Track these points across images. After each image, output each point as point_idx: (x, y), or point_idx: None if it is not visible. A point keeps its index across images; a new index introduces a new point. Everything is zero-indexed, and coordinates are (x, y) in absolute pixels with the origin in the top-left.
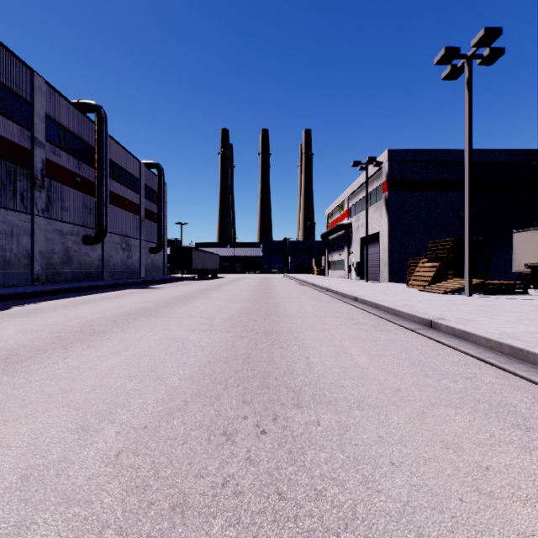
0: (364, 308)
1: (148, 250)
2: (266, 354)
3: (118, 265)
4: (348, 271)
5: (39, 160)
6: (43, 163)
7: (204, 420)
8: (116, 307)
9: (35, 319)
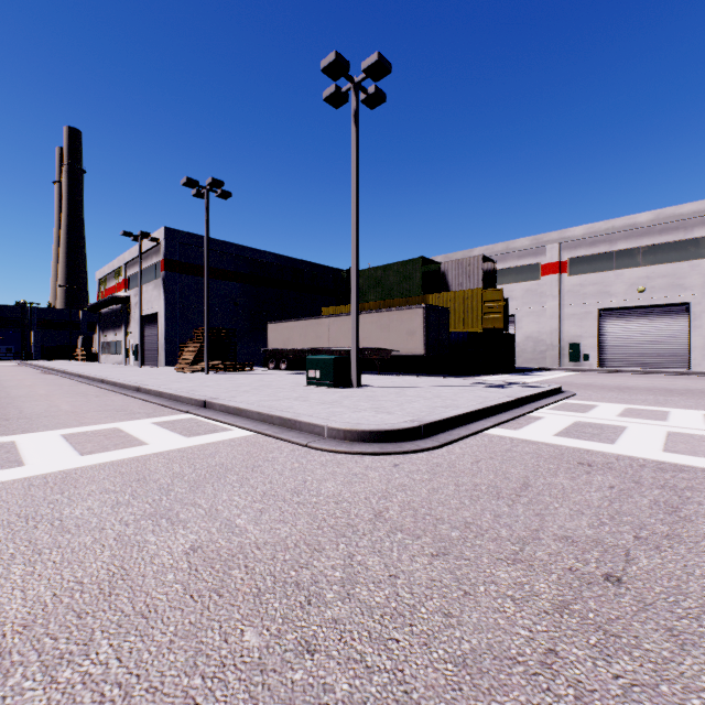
0: (103, 387)
1: None
2: None
3: None
4: (126, 355)
5: None
6: None
7: None
8: None
9: None
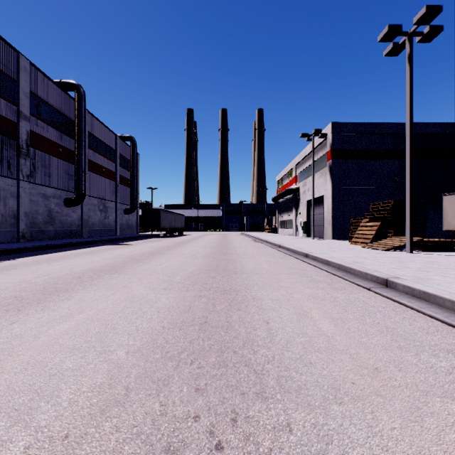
0: (316, 265)
1: (123, 212)
2: (224, 317)
3: (96, 224)
4: (296, 229)
5: (24, 131)
6: (28, 134)
7: (144, 423)
8: (86, 263)
9: (5, 275)
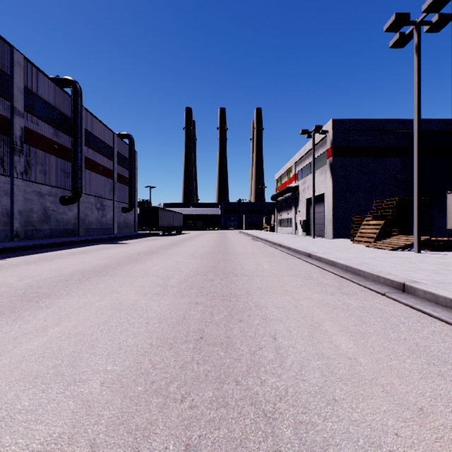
0: (320, 266)
1: (120, 210)
2: (224, 331)
3: (93, 222)
4: (295, 228)
5: (18, 127)
6: (22, 131)
7: None
8: (77, 264)
9: None
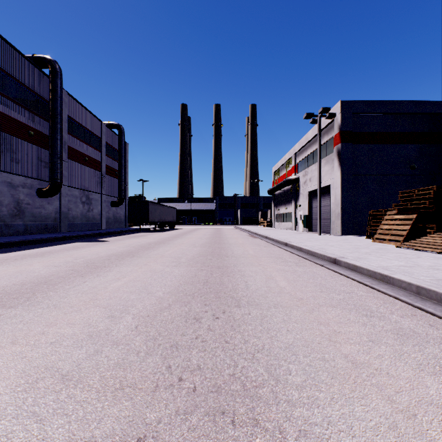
0: (365, 282)
1: (109, 204)
2: None
3: (77, 217)
4: (295, 223)
5: None
6: None
7: None
8: (7, 275)
9: None
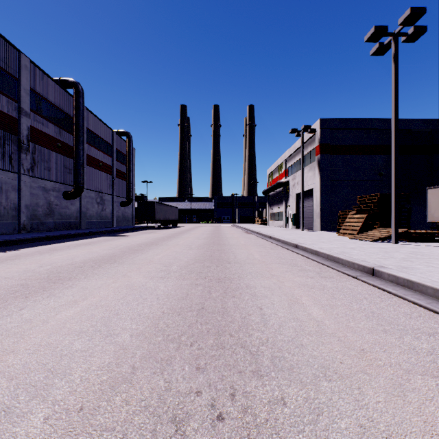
0: (305, 255)
1: (119, 204)
2: (220, 304)
3: (93, 216)
4: (286, 221)
5: (25, 127)
6: (28, 130)
7: (151, 397)
8: (86, 253)
9: (10, 265)
